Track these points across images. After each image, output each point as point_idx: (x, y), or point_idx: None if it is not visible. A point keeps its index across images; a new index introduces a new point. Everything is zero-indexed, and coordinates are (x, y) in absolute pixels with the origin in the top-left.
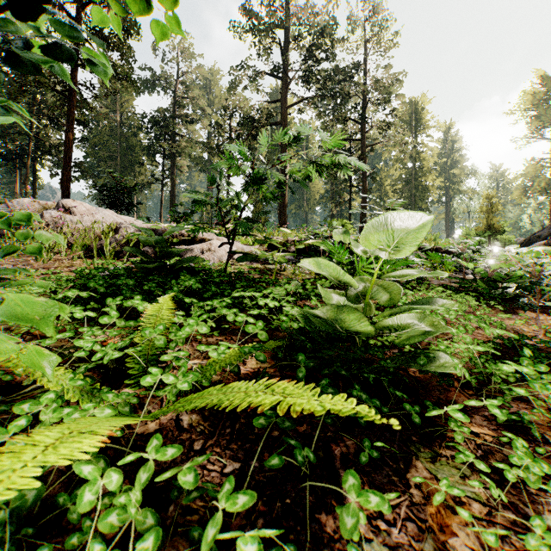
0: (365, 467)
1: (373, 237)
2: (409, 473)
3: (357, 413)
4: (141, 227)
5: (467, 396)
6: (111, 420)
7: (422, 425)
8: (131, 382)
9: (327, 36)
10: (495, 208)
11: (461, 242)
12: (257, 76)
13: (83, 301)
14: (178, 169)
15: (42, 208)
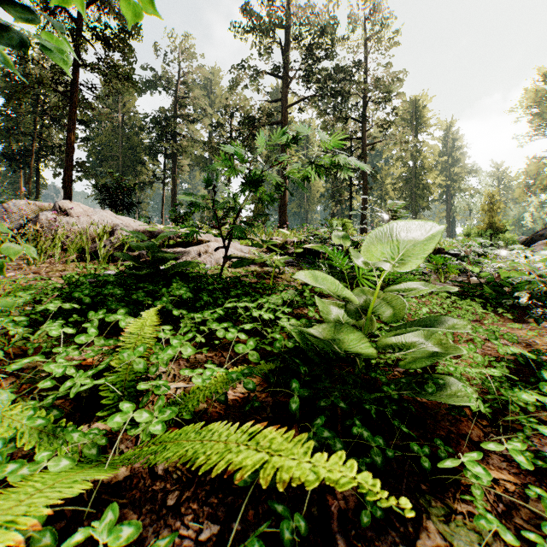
0: (367, 529)
1: (375, 248)
2: (419, 540)
3: (358, 490)
4: (133, 231)
5: (480, 428)
6: (61, 482)
7: (432, 468)
8: (104, 414)
9: (327, 35)
10: (497, 207)
11: (466, 245)
12: (258, 75)
13: (67, 313)
14: (179, 168)
15: (39, 210)
